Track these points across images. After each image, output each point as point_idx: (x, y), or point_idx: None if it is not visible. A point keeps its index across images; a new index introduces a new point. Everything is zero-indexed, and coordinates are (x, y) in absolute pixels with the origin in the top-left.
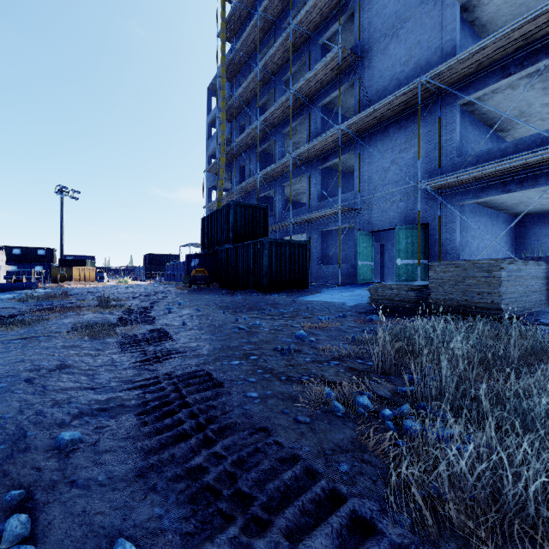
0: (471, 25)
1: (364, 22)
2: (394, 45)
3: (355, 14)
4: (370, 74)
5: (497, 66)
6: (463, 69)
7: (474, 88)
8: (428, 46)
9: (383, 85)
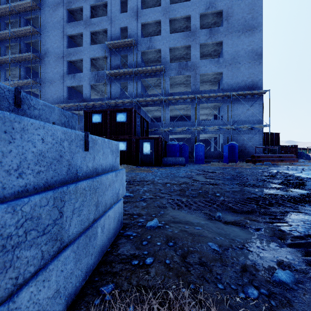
0: (75, 89)
1: (42, 72)
2: (51, 86)
3: (39, 67)
4: (44, 91)
5: (73, 108)
6: (66, 106)
7: (70, 110)
8: (60, 93)
9: (48, 97)
